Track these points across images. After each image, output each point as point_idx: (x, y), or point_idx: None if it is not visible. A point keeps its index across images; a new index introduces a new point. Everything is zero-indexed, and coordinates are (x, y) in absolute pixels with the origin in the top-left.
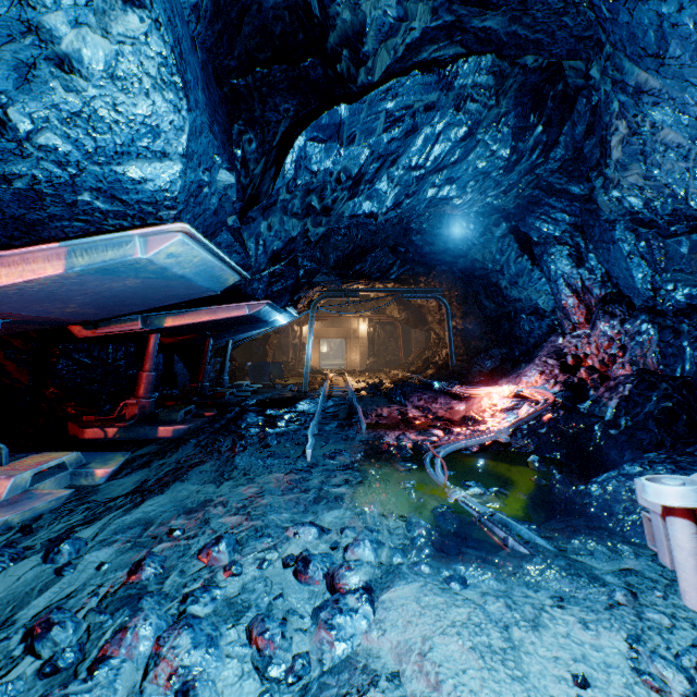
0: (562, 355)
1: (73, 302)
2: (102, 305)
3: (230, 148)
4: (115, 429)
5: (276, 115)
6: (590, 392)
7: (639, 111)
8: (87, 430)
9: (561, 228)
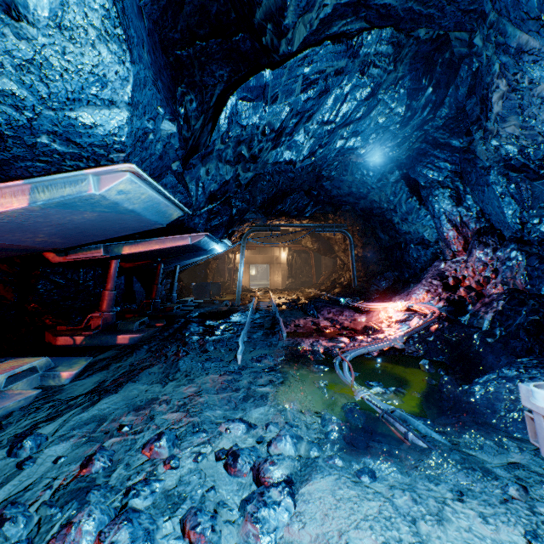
0: (444, 277)
1: (41, 232)
2: (67, 235)
3: (174, 106)
4: (82, 337)
5: (212, 80)
6: (469, 307)
7: (519, 70)
8: (59, 338)
9: (444, 174)
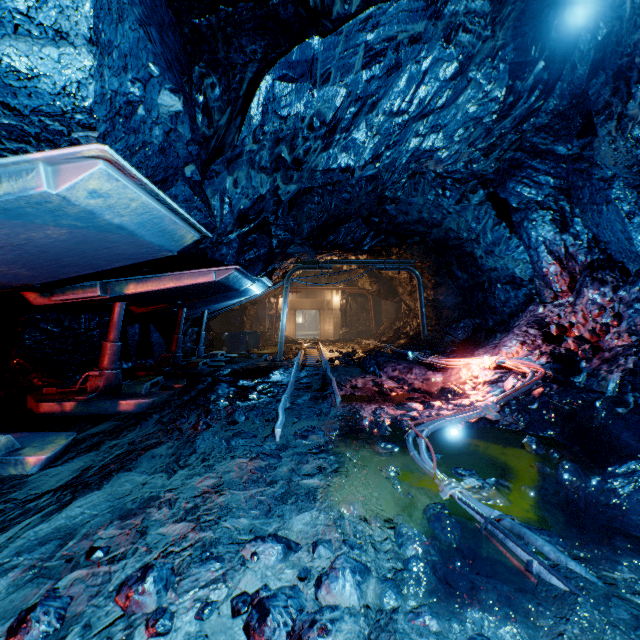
0: (544, 325)
1: None
2: (34, 264)
3: (186, 86)
4: (73, 403)
5: (241, 57)
6: (582, 364)
7: None
8: (43, 404)
9: (544, 191)
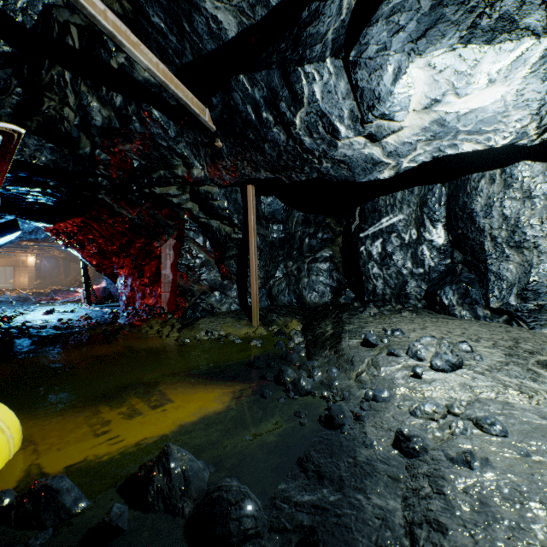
0: None
1: None
2: None
3: None
4: None
5: None
6: None
7: None
8: None
9: None
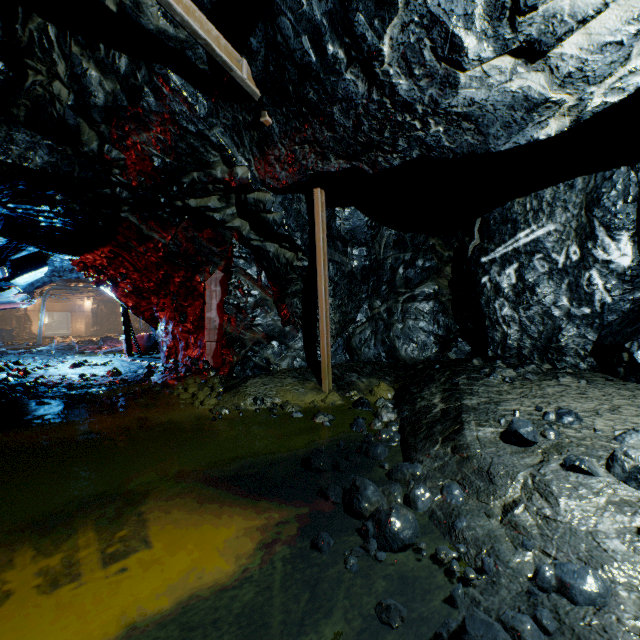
0: None
1: None
2: None
3: None
4: None
5: None
6: None
7: None
8: None
9: None
